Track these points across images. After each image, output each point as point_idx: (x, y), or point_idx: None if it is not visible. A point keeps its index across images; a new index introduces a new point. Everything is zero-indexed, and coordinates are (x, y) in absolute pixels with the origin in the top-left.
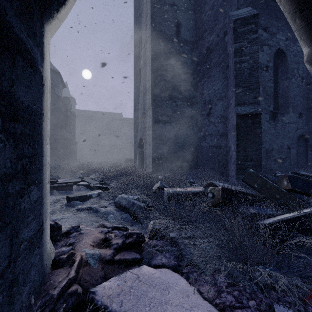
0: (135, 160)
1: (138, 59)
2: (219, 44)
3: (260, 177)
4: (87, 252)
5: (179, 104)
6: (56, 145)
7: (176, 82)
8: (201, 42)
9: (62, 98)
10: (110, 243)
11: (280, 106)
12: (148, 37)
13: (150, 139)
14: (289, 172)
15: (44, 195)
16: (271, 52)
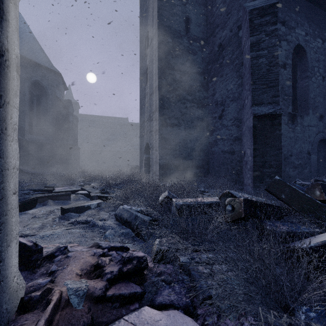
0: (141, 166)
1: (144, 58)
2: (232, 40)
3: (288, 186)
4: (69, 286)
5: (189, 105)
6: (57, 150)
7: (185, 82)
8: (212, 38)
9: (63, 101)
10: (102, 272)
11: (298, 108)
12: (155, 33)
13: (157, 144)
14: (312, 180)
15: (2, 212)
16: (290, 48)
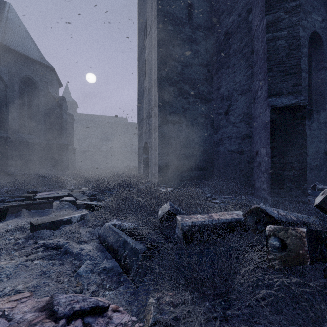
0: (139, 168)
1: (142, 50)
2: (240, 26)
3: None
4: None
5: (191, 100)
6: (49, 150)
7: (187, 75)
8: (217, 26)
9: (57, 98)
10: None
11: (313, 103)
12: (154, 20)
13: (156, 143)
14: None
15: None
16: (306, 35)
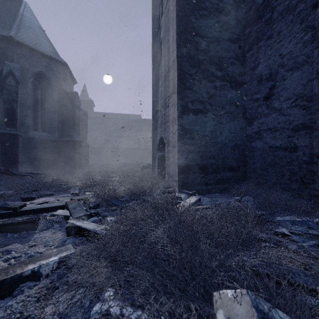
0: (153, 166)
1: (157, 32)
2: None
3: None
4: None
5: (218, 84)
6: (62, 148)
7: (213, 52)
8: None
9: (69, 94)
10: None
11: None
12: None
13: (175, 138)
14: None
15: None
16: None
